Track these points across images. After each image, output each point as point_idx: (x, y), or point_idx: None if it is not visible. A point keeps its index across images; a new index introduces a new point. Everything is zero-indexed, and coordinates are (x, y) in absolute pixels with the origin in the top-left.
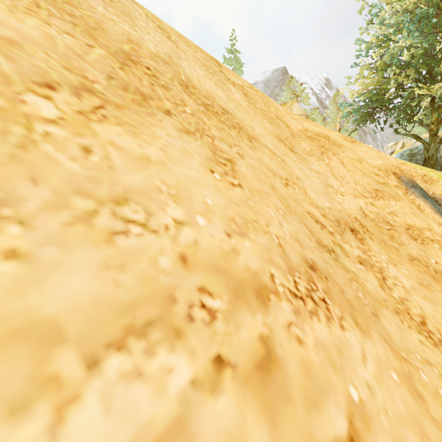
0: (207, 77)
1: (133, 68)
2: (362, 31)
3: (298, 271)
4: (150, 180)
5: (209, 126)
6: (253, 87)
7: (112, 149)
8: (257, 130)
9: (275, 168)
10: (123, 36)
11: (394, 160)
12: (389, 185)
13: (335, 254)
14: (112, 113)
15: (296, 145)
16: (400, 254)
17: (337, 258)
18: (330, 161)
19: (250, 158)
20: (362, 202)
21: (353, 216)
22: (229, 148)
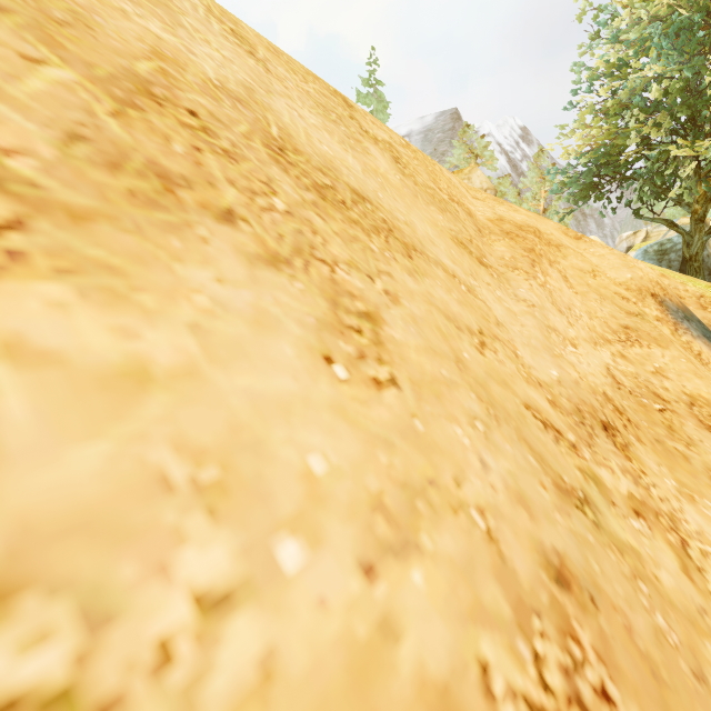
0: (325, 129)
1: (152, 112)
2: (583, 51)
3: (535, 608)
4: (136, 454)
5: (326, 235)
6: (408, 144)
7: (9, 370)
8: (420, 231)
9: (458, 312)
10: (140, 45)
11: (650, 271)
12: (647, 317)
13: (592, 508)
14: (47, 240)
15: (487, 250)
16: (693, 469)
17: (597, 519)
18: (547, 279)
19: (411, 298)
20: (606, 355)
21: (600, 391)
22: (368, 282)
